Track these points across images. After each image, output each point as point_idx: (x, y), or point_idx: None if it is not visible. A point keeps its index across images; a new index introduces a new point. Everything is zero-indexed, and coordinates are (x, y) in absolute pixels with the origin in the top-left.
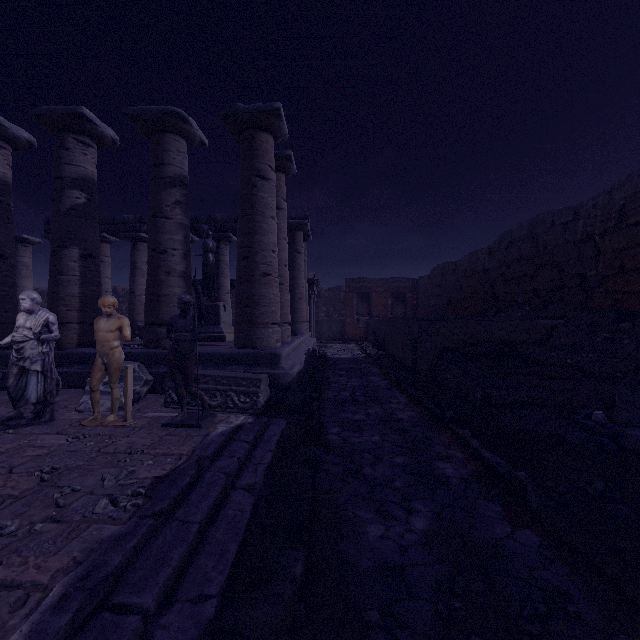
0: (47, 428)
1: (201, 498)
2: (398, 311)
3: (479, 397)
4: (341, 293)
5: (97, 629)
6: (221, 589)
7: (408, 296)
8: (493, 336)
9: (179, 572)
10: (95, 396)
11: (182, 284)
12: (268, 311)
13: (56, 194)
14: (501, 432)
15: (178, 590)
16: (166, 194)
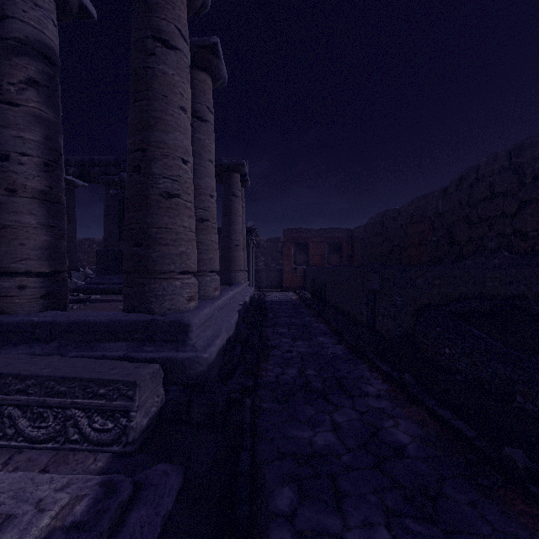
0: None
1: None
2: (334, 260)
3: None
4: (279, 244)
5: None
6: None
7: (344, 246)
8: (484, 289)
9: None
10: None
11: (39, 210)
12: (173, 252)
13: None
14: None
15: None
16: (8, 64)
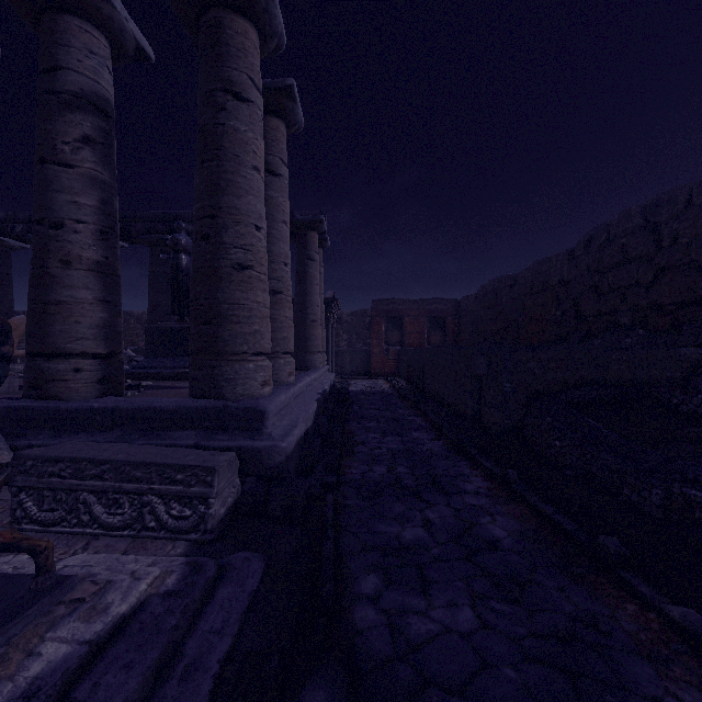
0: None
1: None
2: (436, 339)
3: (656, 500)
4: (366, 318)
5: None
6: None
7: (448, 321)
8: (608, 373)
9: None
10: None
11: (95, 284)
12: (246, 331)
13: None
14: None
15: None
16: (62, 121)
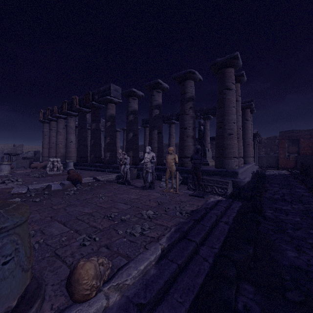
0: (153, 191)
1: (208, 220)
2: None
3: None
4: (276, 140)
5: (184, 241)
6: (219, 248)
7: None
8: None
9: (204, 238)
10: (167, 182)
11: (192, 141)
12: (231, 151)
13: (150, 112)
14: None
15: (204, 243)
16: (186, 105)
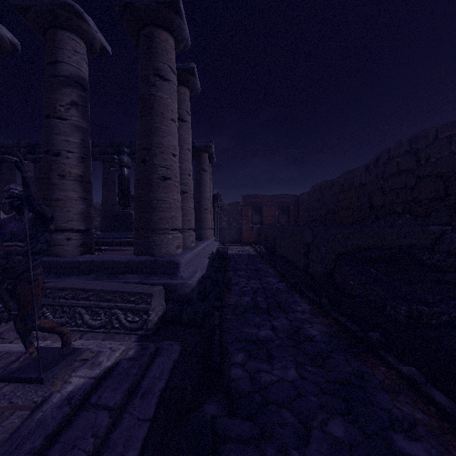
0: None
1: None
2: (283, 220)
3: (403, 313)
4: (239, 207)
5: None
6: None
7: (291, 209)
8: (385, 241)
9: None
10: None
11: (78, 188)
12: (167, 216)
13: None
14: None
15: None
16: (60, 93)
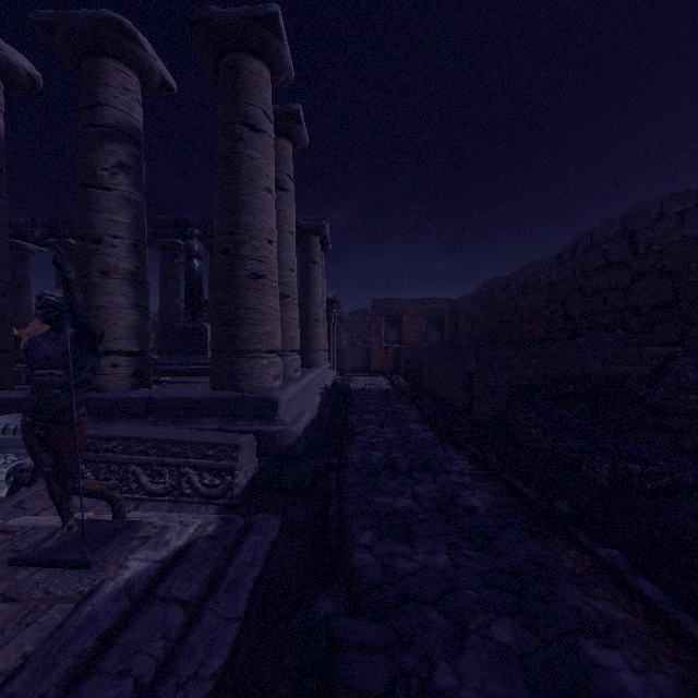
0: None
1: None
2: (434, 338)
3: (605, 473)
4: (366, 317)
5: None
6: None
7: (446, 320)
8: (585, 369)
9: None
10: None
11: (129, 291)
12: (260, 332)
13: None
14: (690, 560)
15: None
16: (102, 151)
